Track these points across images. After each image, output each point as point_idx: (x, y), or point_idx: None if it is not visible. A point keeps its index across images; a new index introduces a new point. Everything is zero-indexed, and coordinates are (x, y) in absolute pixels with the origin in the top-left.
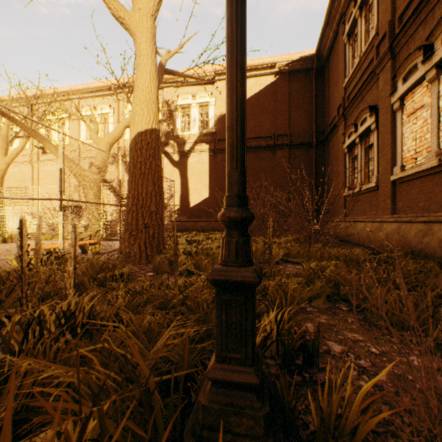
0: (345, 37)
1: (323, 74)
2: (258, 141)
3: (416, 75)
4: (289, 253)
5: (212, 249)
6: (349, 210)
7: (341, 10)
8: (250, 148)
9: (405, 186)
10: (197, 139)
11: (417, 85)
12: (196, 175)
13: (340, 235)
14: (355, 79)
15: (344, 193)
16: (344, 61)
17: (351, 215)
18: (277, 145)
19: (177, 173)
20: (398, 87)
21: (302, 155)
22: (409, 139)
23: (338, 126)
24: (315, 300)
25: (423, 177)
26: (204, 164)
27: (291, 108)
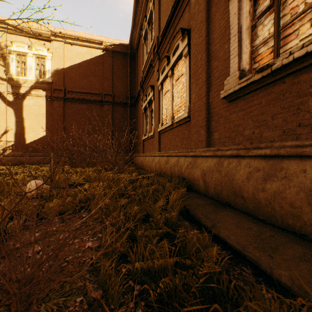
0: (143, 39)
1: (135, 59)
2: (90, 96)
3: (165, 72)
4: (89, 178)
5: (18, 180)
6: (145, 149)
7: (141, 21)
8: (83, 100)
9: (163, 135)
10: (34, 85)
11: (167, 78)
12: (33, 115)
13: (140, 164)
14: (146, 67)
15: (142, 138)
16: (143, 54)
17: (146, 152)
18: (104, 101)
19: (12, 112)
20: (160, 77)
21: (121, 110)
22: (164, 108)
23: (141, 94)
24: (66, 213)
25: (169, 130)
26: (41, 107)
27: (114, 77)
